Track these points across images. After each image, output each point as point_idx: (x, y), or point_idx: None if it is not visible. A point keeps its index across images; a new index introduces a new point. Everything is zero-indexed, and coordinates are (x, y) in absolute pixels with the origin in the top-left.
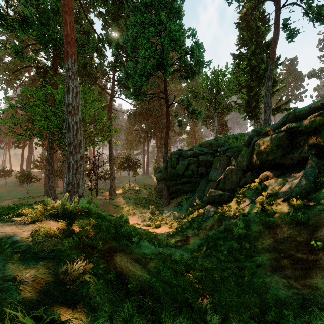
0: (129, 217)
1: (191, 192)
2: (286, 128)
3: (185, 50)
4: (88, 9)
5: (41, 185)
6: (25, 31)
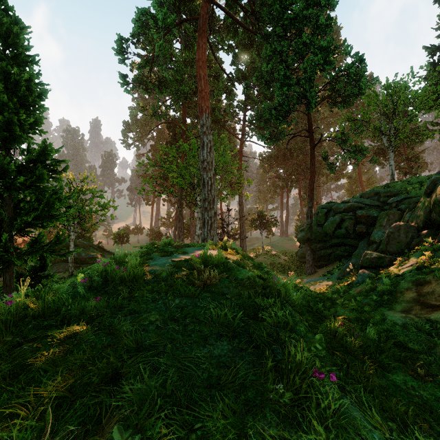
0: None
1: (346, 258)
2: None
3: (336, 73)
4: (217, 47)
5: None
6: (162, 92)
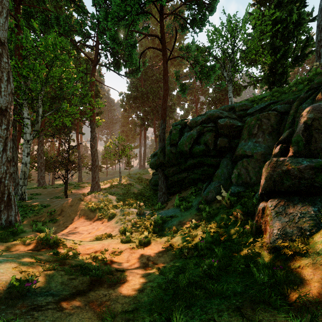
0: (105, 221)
1: (203, 182)
2: None
3: None
4: None
5: None
6: None
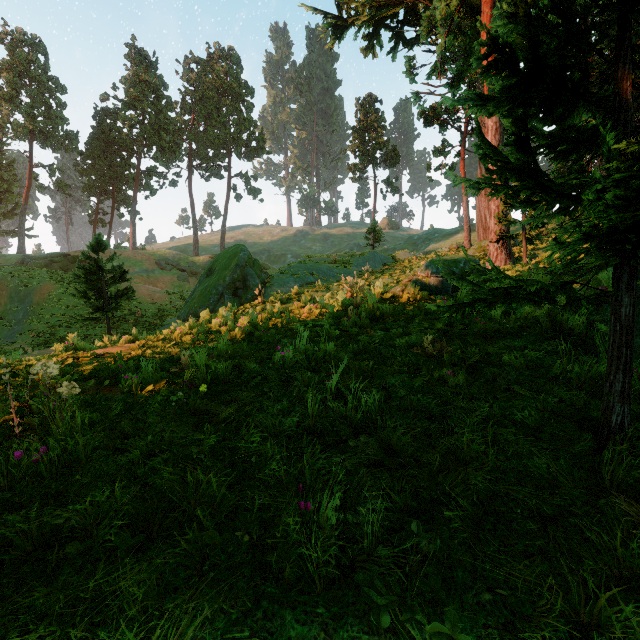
0: None
1: None
2: (50, 259)
3: None
4: None
5: None
6: None
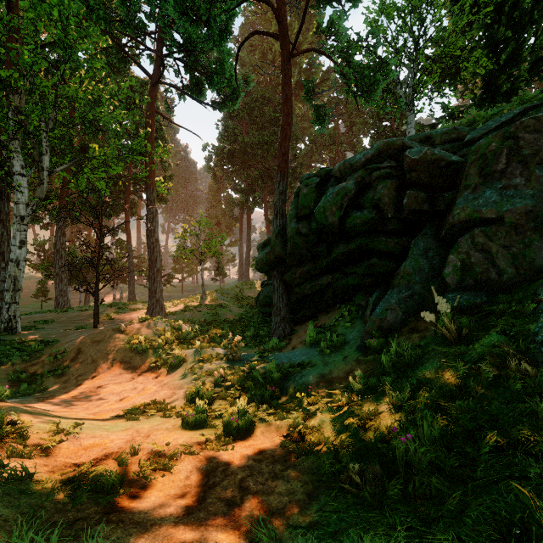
0: (163, 374)
1: (366, 292)
2: None
3: None
4: None
5: (35, 299)
6: None
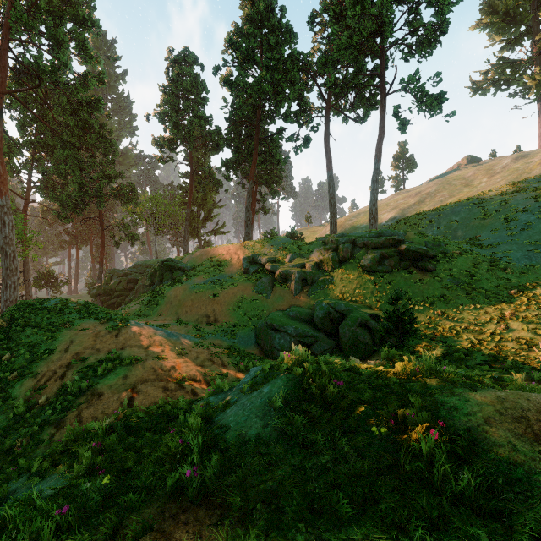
0: None
1: (124, 304)
2: (154, 268)
3: (118, 193)
4: None
5: None
6: None
